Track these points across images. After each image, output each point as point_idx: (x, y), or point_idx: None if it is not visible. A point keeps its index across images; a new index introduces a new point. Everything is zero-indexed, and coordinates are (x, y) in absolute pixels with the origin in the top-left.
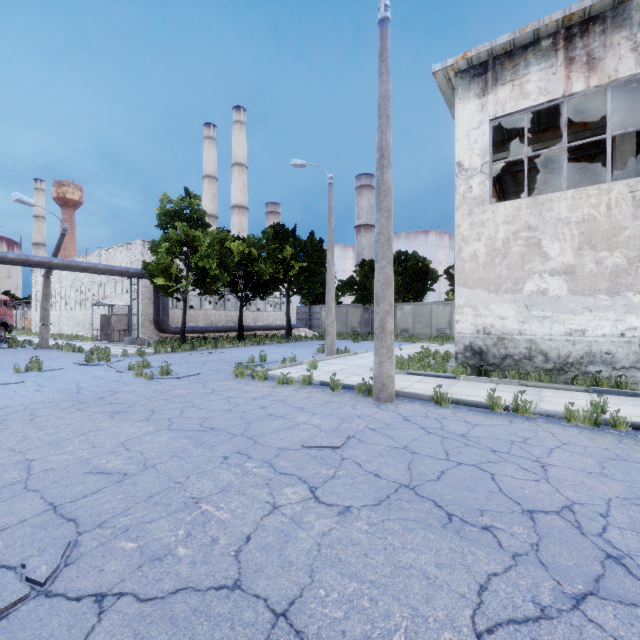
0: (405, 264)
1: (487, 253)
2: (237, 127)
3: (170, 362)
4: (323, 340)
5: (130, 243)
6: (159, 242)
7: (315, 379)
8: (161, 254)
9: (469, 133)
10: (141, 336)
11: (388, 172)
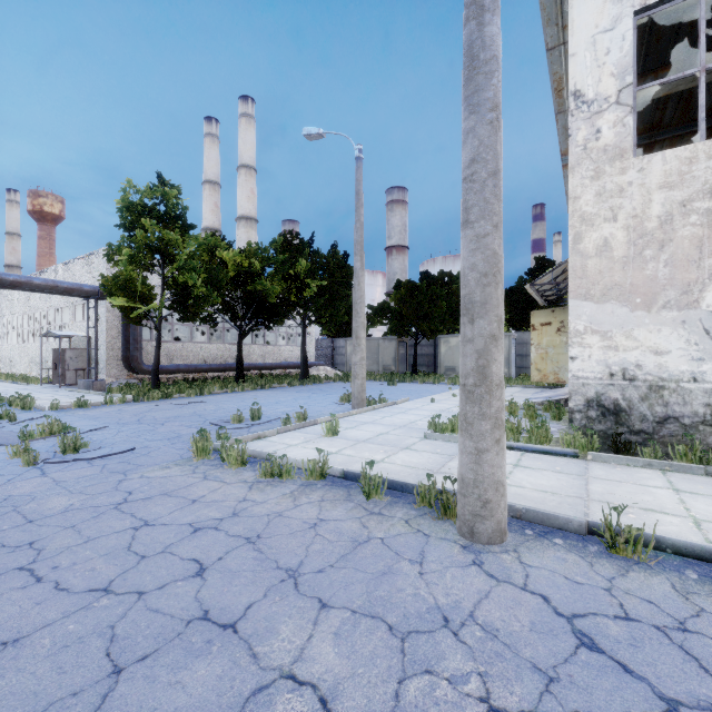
0: (449, 287)
1: (629, 241)
2: (244, 121)
3: (112, 421)
4: (348, 382)
5: (92, 254)
6: (119, 247)
7: (333, 465)
8: (122, 264)
9: (595, 39)
10: (105, 377)
11: (494, 22)
